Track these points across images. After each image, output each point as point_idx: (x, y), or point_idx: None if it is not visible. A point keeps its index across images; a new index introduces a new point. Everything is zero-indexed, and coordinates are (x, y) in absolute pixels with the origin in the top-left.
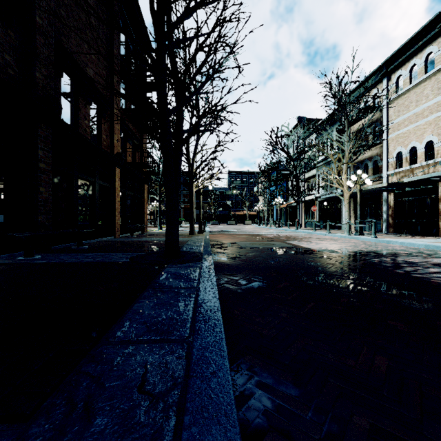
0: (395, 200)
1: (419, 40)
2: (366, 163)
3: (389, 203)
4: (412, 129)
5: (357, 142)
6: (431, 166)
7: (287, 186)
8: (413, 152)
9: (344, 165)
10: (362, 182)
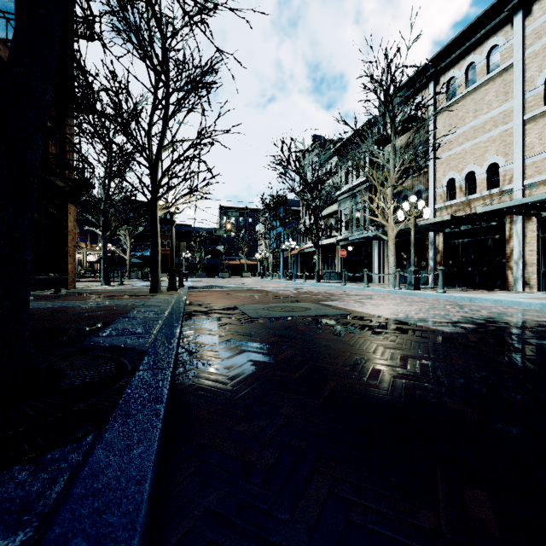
0: (445, 243)
1: (479, 30)
2: (405, 195)
3: (437, 247)
4: (469, 148)
5: (409, 156)
6: (495, 196)
7: (304, 222)
8: (470, 179)
9: (389, 191)
10: (418, 213)
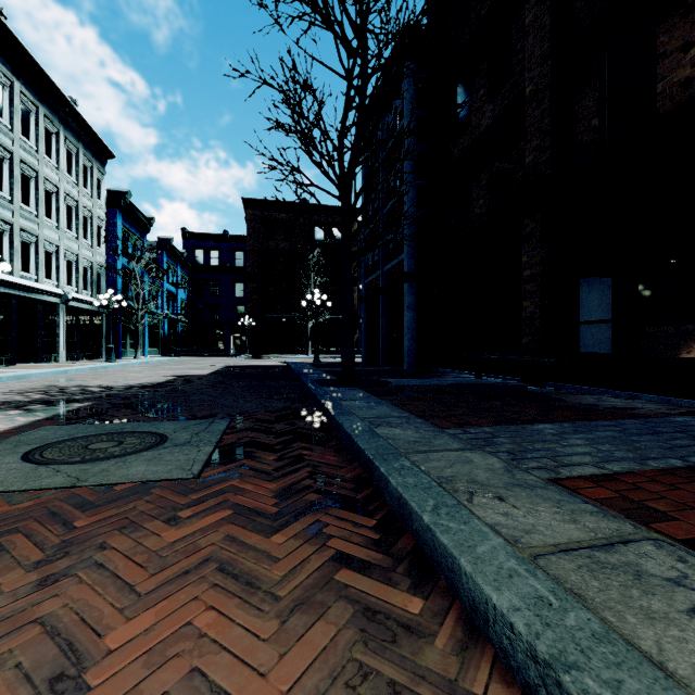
0: None
1: None
2: None
3: None
4: None
5: None
6: None
7: None
8: None
9: None
10: None
